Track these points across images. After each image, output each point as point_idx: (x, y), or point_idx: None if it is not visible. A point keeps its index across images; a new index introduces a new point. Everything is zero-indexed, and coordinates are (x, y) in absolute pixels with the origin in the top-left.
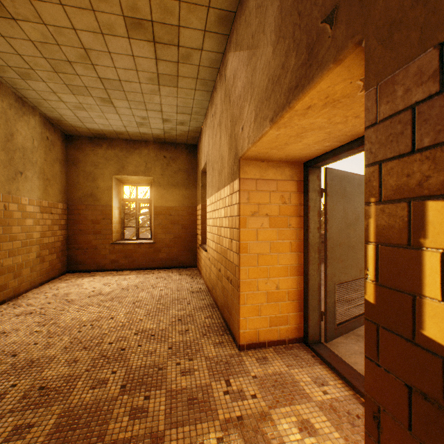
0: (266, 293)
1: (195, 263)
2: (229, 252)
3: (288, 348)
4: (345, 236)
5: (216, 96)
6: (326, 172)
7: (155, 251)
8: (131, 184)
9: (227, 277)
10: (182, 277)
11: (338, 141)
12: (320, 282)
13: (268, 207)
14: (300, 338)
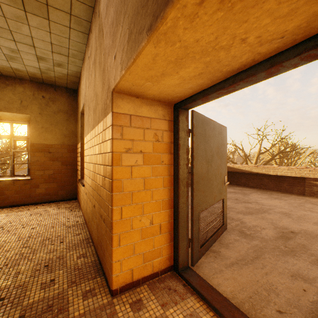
0: (141, 230)
1: (76, 196)
2: (103, 190)
3: (161, 280)
4: (206, 171)
5: (92, 36)
6: (193, 114)
7: (31, 187)
8: (4, 121)
9: (100, 215)
10: (61, 210)
11: (211, 79)
12: (188, 212)
13: (143, 143)
14: (171, 266)
